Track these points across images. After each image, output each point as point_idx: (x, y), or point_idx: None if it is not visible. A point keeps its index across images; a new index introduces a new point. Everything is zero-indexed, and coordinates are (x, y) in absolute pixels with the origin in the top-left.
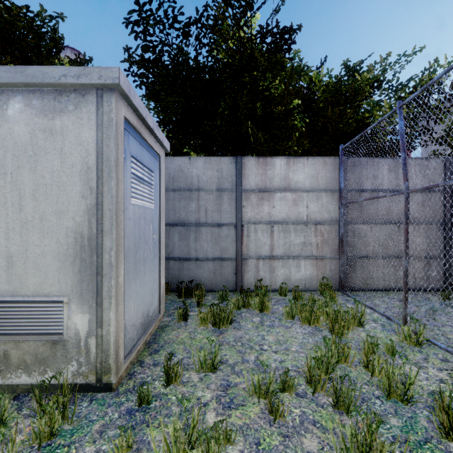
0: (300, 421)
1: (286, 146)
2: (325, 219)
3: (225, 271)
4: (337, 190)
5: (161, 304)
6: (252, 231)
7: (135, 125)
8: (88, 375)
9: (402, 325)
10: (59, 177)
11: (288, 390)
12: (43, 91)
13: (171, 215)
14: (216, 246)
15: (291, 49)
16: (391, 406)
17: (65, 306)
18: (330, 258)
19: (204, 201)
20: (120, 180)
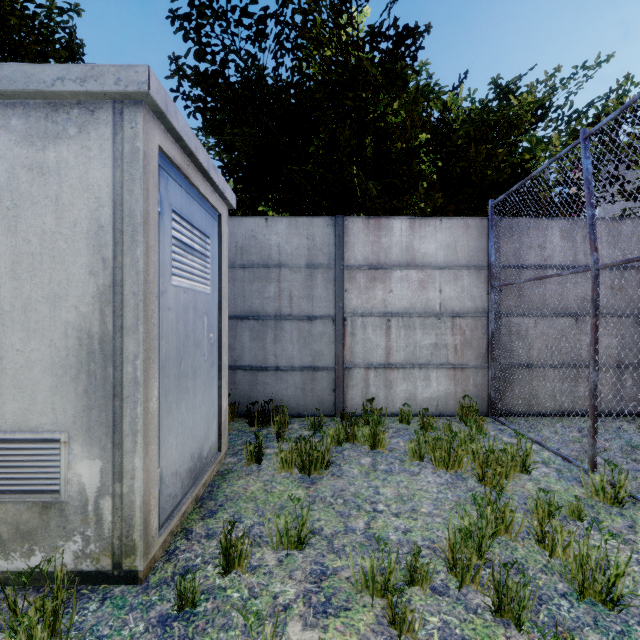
0: (440, 639)
1: (408, 202)
2: (467, 309)
3: (319, 386)
4: (486, 267)
5: (221, 437)
6: (359, 327)
7: (178, 163)
8: (100, 557)
9: (591, 473)
10: (53, 241)
11: (419, 582)
12: (28, 105)
13: (239, 303)
14: (306, 349)
15: (416, 58)
16: (586, 612)
17: (63, 448)
18: (474, 367)
19: (287, 282)
20: (152, 246)
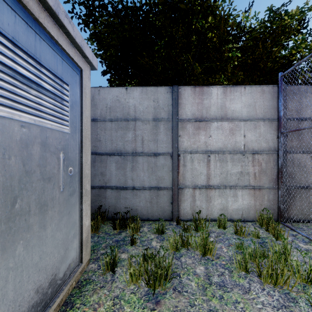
0: None
1: (219, 79)
2: (263, 148)
3: (161, 200)
4: (276, 119)
5: (82, 251)
6: (188, 161)
7: None
8: None
9: None
10: None
11: None
12: None
13: (108, 145)
14: (153, 175)
15: None
16: None
17: None
18: (268, 188)
19: (140, 131)
20: None
